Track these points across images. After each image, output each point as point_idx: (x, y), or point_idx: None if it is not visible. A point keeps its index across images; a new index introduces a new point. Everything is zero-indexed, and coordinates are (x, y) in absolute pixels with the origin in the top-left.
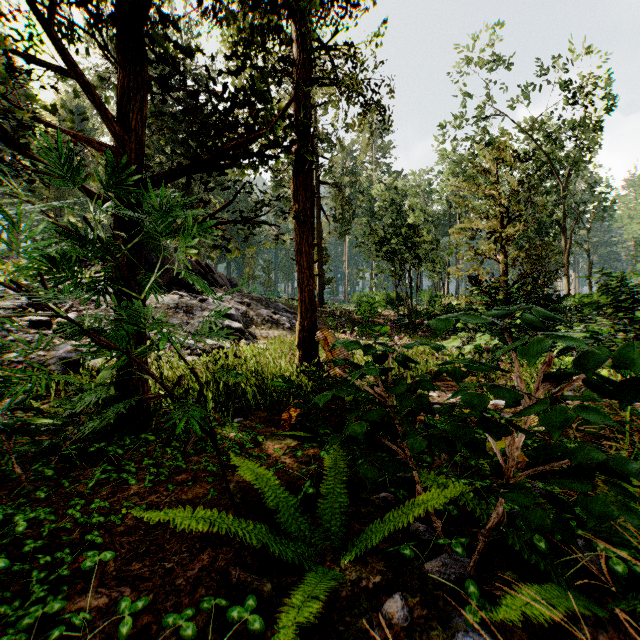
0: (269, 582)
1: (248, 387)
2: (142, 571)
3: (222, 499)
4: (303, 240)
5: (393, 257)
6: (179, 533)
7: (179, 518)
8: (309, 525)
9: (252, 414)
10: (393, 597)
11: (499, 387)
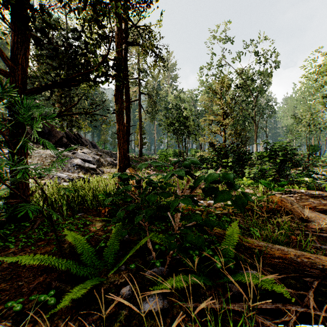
0: (70, 286)
1: (88, 197)
2: (6, 287)
3: (59, 252)
4: (120, 123)
5: (176, 132)
6: (31, 269)
7: (24, 259)
8: (98, 260)
9: (89, 211)
10: (126, 286)
11: (164, 192)
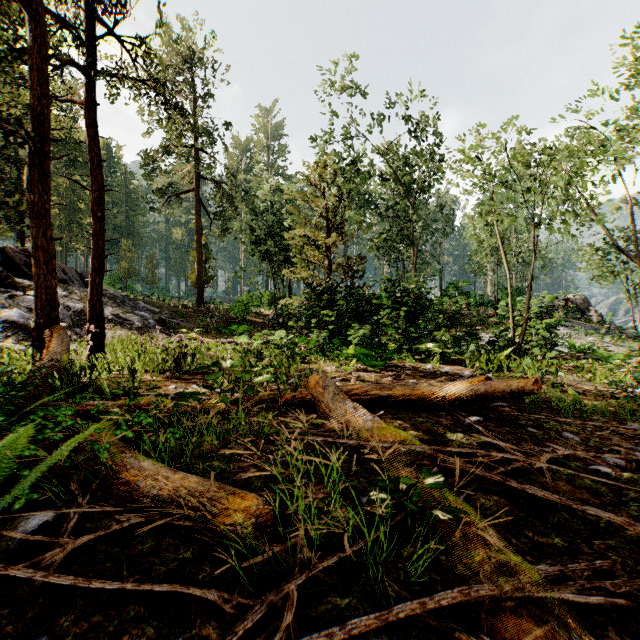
0: None
1: None
2: None
3: None
4: (40, 234)
5: (268, 258)
6: None
7: None
8: None
9: None
10: None
11: None
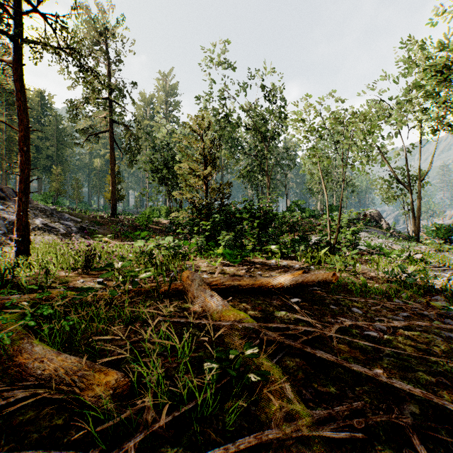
0: None
1: None
2: None
3: None
4: None
5: (165, 182)
6: None
7: None
8: None
9: None
10: None
11: None
